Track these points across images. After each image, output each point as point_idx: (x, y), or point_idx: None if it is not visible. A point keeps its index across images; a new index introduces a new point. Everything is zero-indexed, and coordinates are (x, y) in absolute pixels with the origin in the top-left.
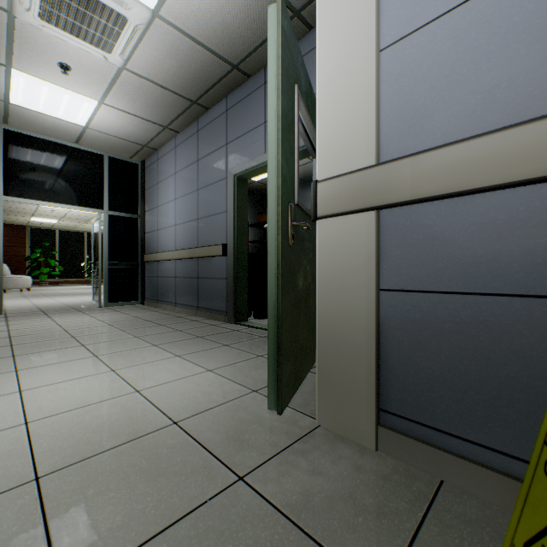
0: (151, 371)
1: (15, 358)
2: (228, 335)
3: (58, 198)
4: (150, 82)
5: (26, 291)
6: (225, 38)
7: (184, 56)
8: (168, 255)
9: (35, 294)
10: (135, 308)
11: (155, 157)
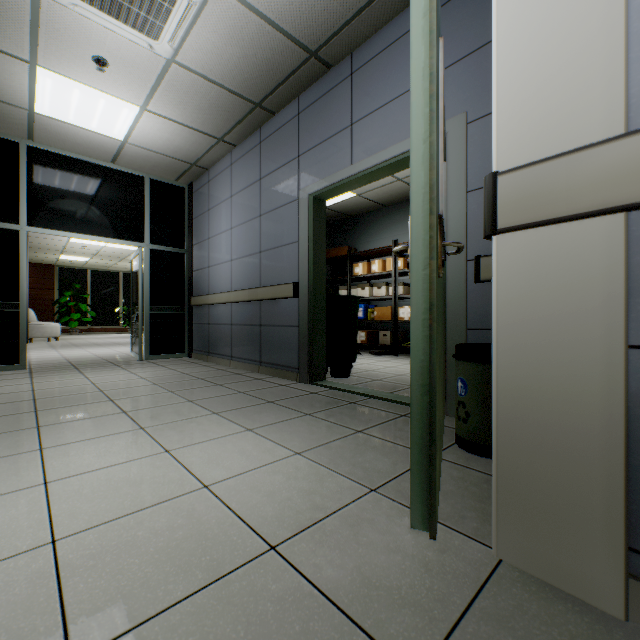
0: (219, 453)
1: (40, 430)
2: (306, 400)
3: (91, 229)
4: (205, 79)
5: (54, 341)
6: (303, 14)
7: (249, 42)
8: (222, 297)
9: (64, 344)
10: (182, 363)
11: (205, 178)
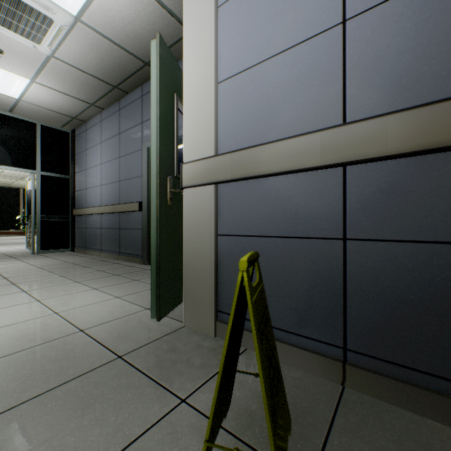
0: (70, 299)
1: None
2: (140, 273)
3: None
4: (76, 69)
5: None
6: (137, 43)
7: (104, 52)
8: (95, 210)
9: None
10: (65, 255)
11: (83, 128)
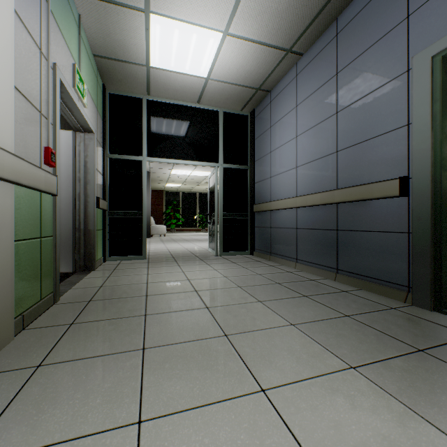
0: None
1: (144, 358)
2: None
3: (184, 156)
4: None
5: (163, 237)
6: None
7: None
8: (286, 202)
9: (168, 239)
10: (248, 260)
11: (266, 101)
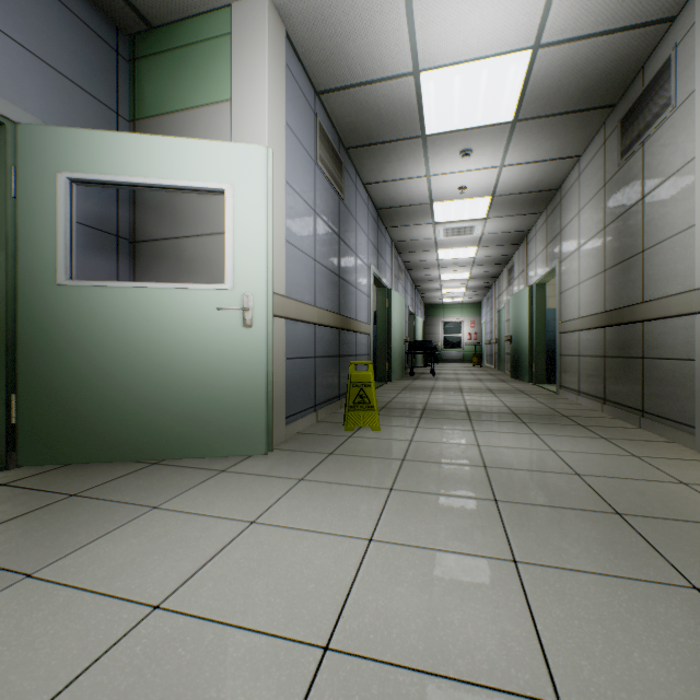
0: (163, 552)
1: None
2: None
3: None
4: None
5: None
6: None
7: None
8: None
9: None
10: None
11: None
